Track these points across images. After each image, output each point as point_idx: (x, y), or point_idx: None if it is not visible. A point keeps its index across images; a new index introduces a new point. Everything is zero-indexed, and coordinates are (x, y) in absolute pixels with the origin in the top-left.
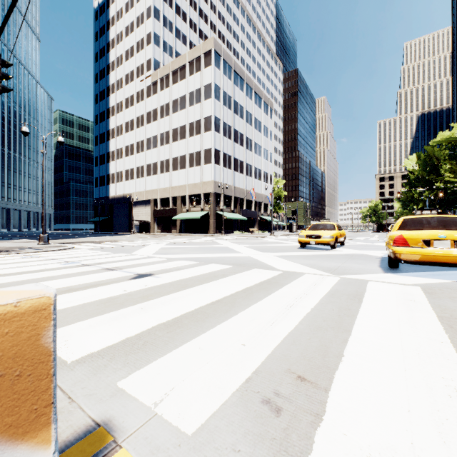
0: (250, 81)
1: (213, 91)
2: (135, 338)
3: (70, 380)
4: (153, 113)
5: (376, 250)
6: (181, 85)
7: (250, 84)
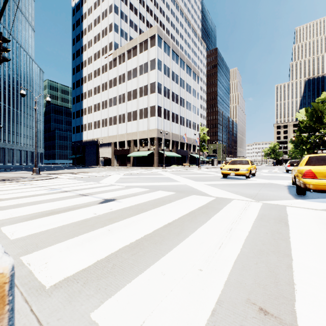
0: (183, 57)
1: (156, 64)
2: (104, 261)
3: (47, 309)
4: (113, 81)
5: (281, 179)
6: (134, 60)
7: (183, 59)
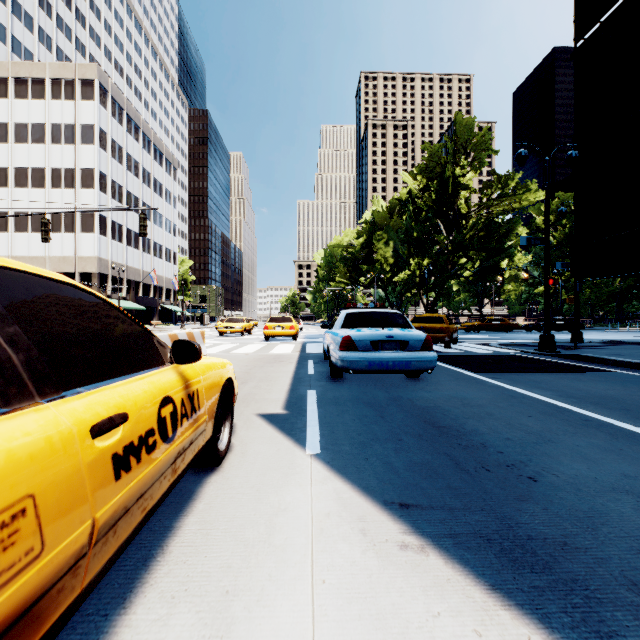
0: (149, 130)
1: (97, 136)
2: None
3: None
4: None
5: None
6: (36, 106)
7: (149, 134)
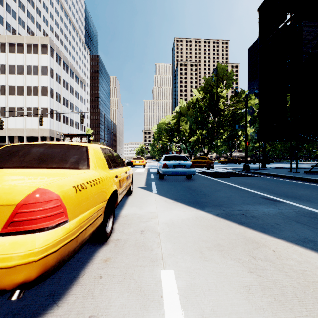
0: (73, 68)
1: (49, 71)
2: None
3: None
4: None
5: None
6: (19, 56)
7: (73, 69)
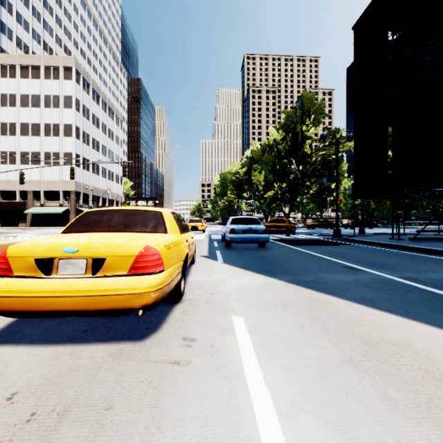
0: (105, 97)
1: (74, 103)
2: None
3: None
4: None
5: None
6: (34, 83)
7: (105, 100)
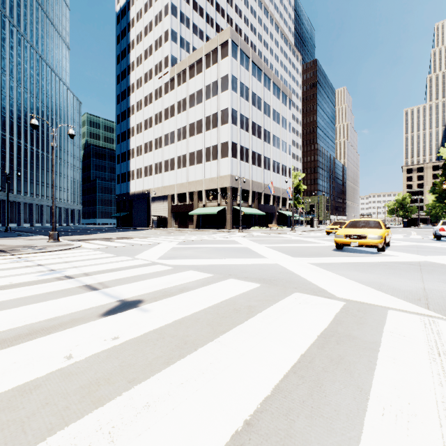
0: (269, 71)
1: (230, 82)
2: None
3: None
4: (170, 110)
5: (441, 254)
6: (198, 79)
7: (269, 74)
